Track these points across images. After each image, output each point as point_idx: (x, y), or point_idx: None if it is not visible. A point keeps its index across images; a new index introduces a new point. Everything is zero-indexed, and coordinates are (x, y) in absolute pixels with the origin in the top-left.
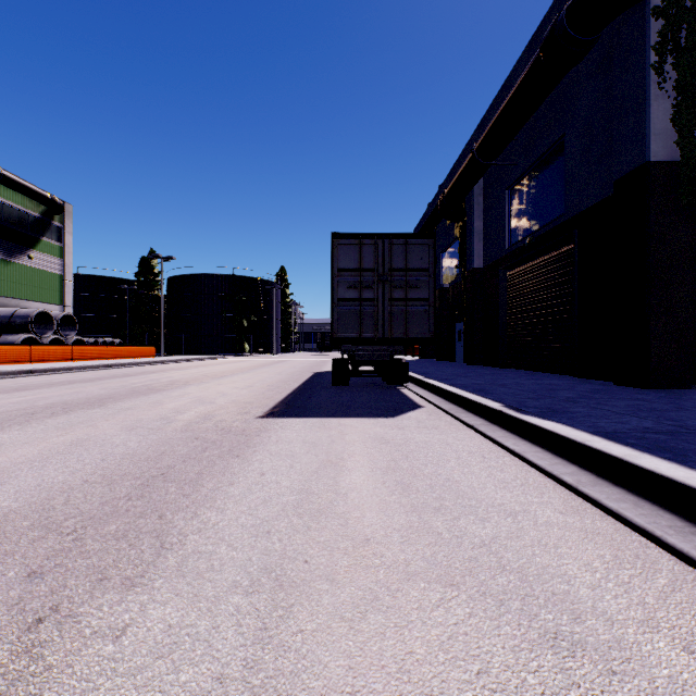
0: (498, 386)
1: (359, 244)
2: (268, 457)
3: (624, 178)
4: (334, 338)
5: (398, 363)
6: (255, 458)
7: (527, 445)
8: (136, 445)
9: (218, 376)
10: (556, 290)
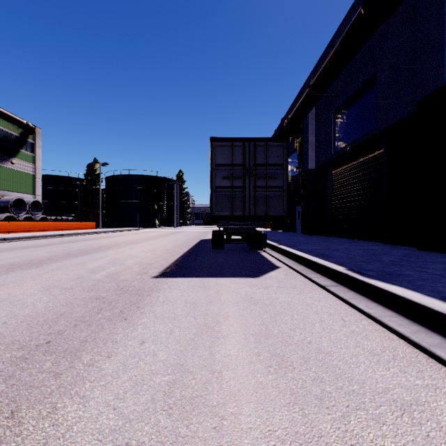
0: (333, 251)
1: (231, 145)
2: (152, 320)
3: (426, 98)
4: (213, 216)
5: (259, 234)
6: (140, 321)
7: (379, 307)
8: (43, 306)
9: (133, 242)
10: (369, 182)
